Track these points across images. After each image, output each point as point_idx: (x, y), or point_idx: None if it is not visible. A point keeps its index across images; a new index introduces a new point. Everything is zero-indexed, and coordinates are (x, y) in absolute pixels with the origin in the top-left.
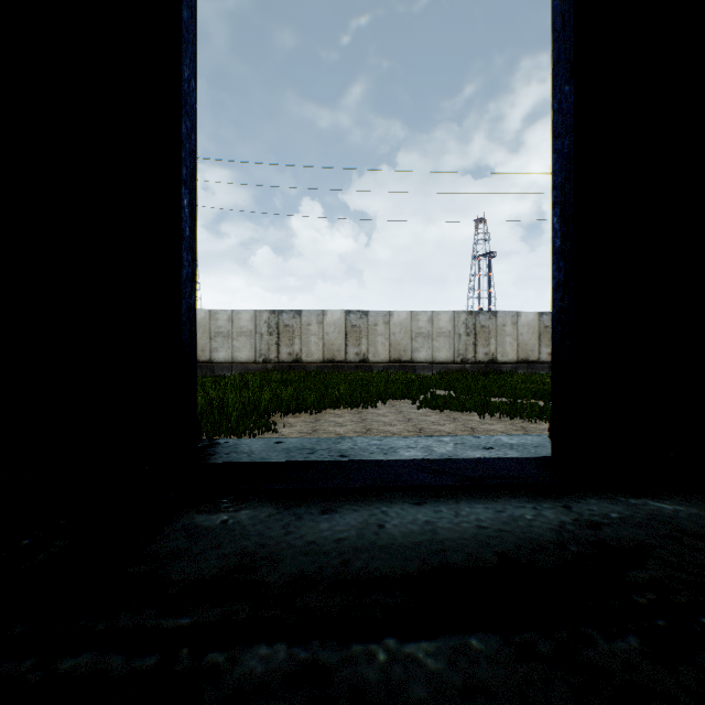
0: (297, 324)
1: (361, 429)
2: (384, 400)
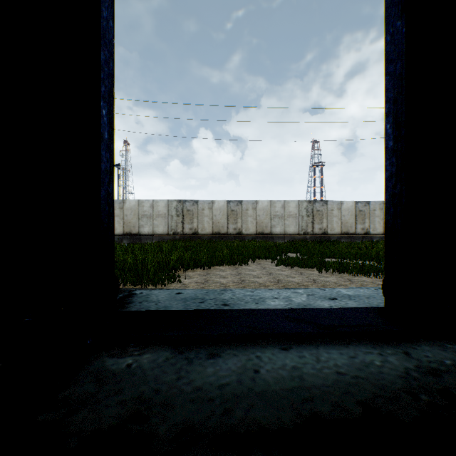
0: (195, 209)
1: (238, 280)
2: (253, 260)
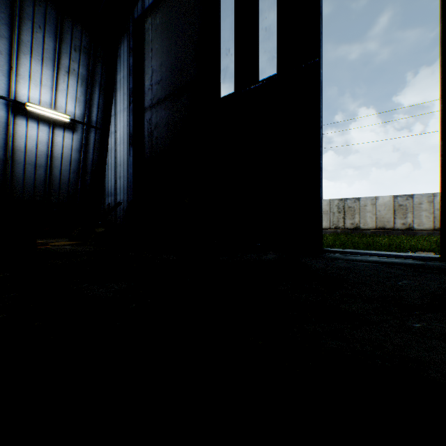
0: (357, 206)
1: None
2: (412, 250)
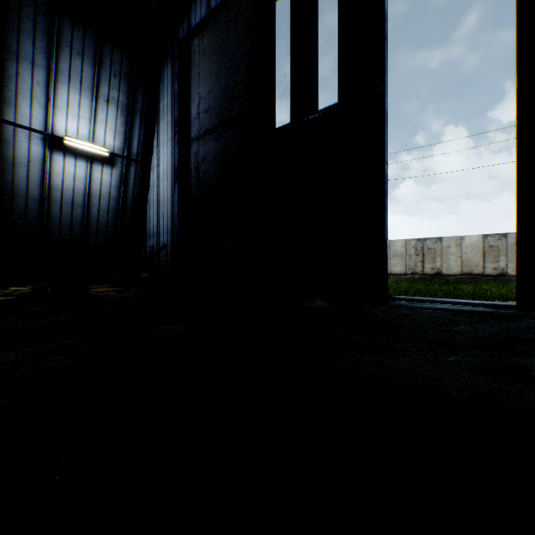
0: (438, 247)
1: None
2: (500, 300)
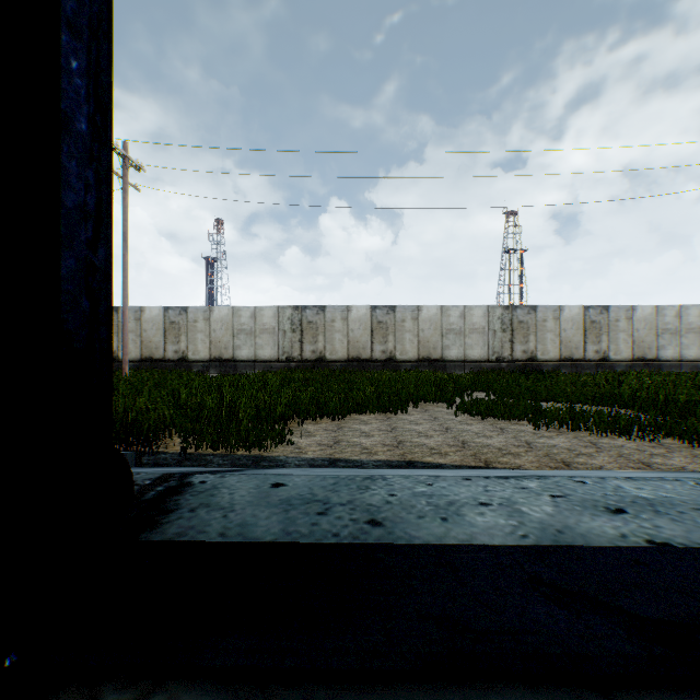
0: (321, 320)
1: (392, 440)
2: (416, 404)
